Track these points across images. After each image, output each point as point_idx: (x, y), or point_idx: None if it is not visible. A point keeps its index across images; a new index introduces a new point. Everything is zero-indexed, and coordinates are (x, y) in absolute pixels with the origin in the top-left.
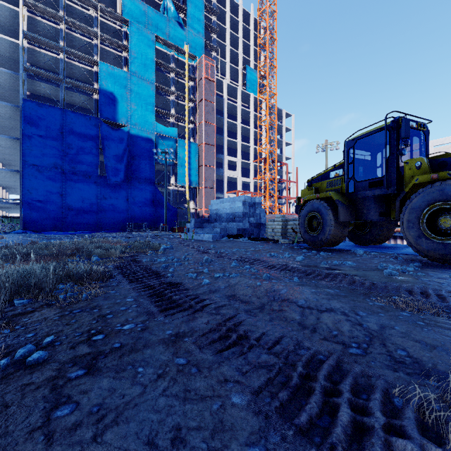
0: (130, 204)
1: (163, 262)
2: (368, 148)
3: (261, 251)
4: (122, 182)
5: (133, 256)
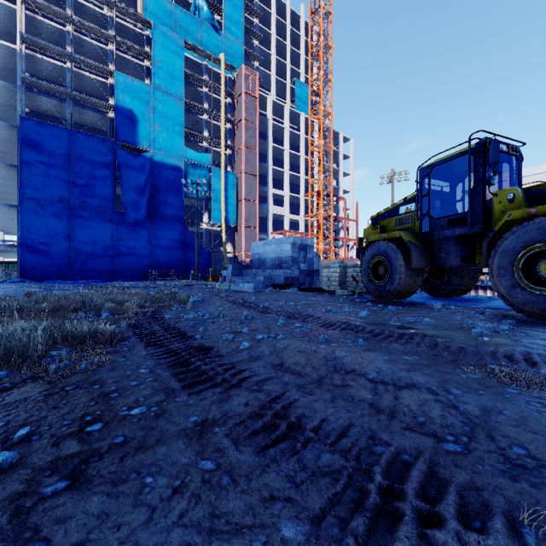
0: (154, 246)
1: (192, 319)
2: (447, 177)
3: (315, 304)
4: (143, 220)
5: (154, 312)
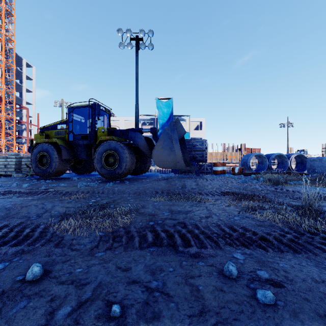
0: None
1: None
2: (83, 115)
3: None
4: None
5: None
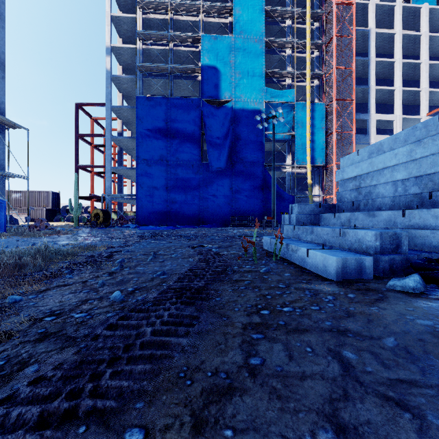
0: (234, 193)
1: None
2: None
3: None
4: (225, 169)
5: None
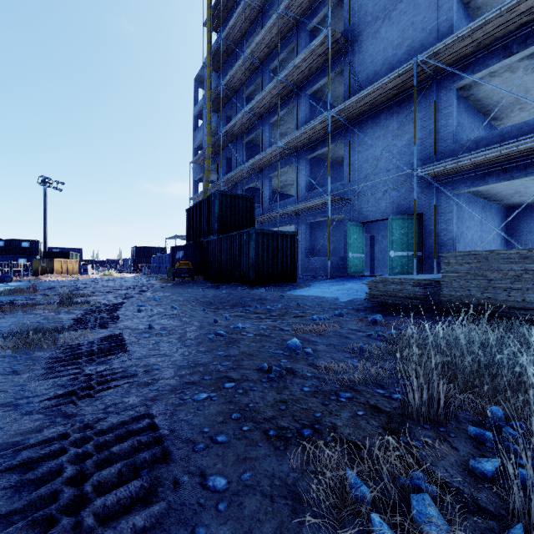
0: None
1: None
2: None
3: None
4: None
5: None
